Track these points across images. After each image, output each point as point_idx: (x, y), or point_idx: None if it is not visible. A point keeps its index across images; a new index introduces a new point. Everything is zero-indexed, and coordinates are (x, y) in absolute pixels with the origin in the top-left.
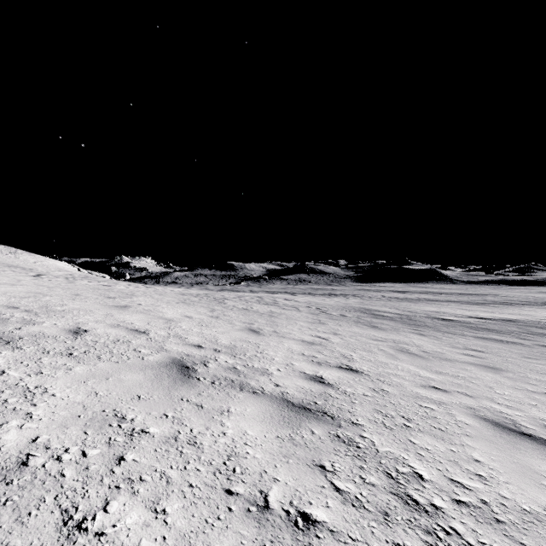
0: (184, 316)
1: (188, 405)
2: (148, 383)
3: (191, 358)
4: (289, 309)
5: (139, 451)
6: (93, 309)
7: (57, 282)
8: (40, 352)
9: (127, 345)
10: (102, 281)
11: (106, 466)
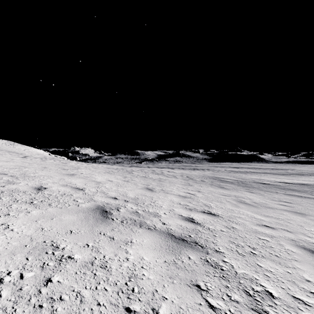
0: (108, 180)
1: (103, 237)
2: (78, 222)
3: (109, 206)
4: (170, 177)
5: (63, 274)
6: (53, 175)
7: (35, 161)
8: (12, 201)
9: (69, 197)
10: (62, 161)
11: (35, 287)
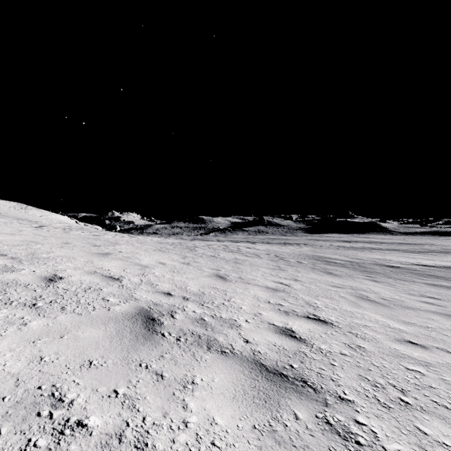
0: (159, 262)
1: (145, 374)
2: (106, 342)
3: (159, 308)
4: (251, 256)
5: None
6: (76, 256)
7: (54, 232)
8: (2, 303)
9: (97, 294)
10: (94, 232)
11: None
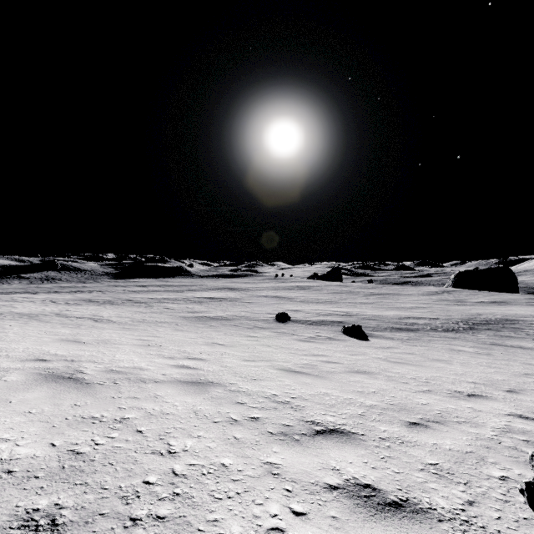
0: None
1: None
2: None
3: None
4: (27, 302)
5: None
6: None
7: None
8: None
9: None
10: None
11: None
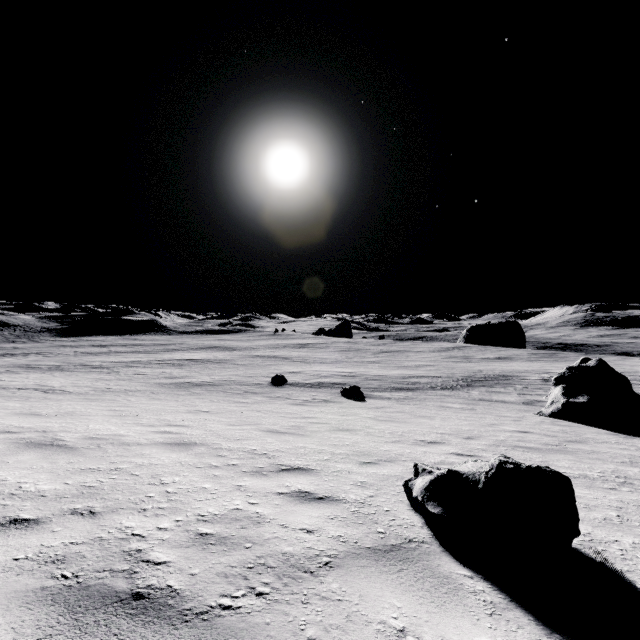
0: None
1: None
2: None
3: None
4: None
5: None
6: None
7: None
8: None
9: None
10: None
11: None
